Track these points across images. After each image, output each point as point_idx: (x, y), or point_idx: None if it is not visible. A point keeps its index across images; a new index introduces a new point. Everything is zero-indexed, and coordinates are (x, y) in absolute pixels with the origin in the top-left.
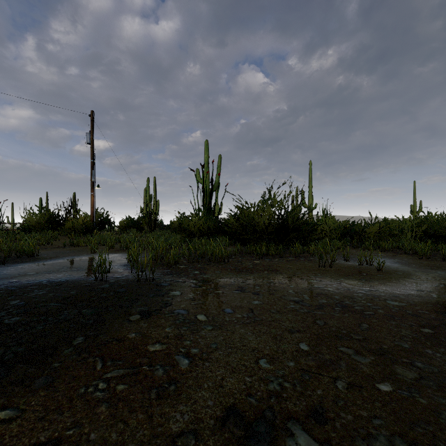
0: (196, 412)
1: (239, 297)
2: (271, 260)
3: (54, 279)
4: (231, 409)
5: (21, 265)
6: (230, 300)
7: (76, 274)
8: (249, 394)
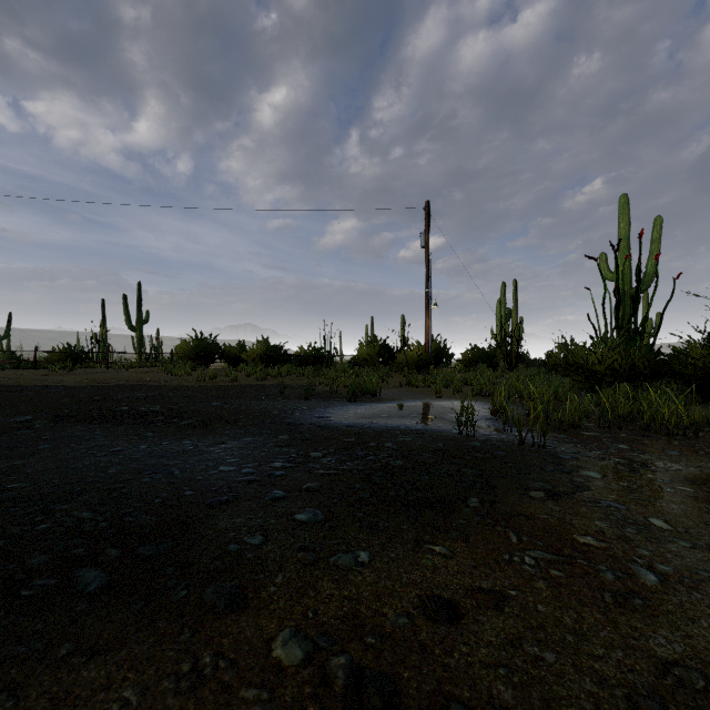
0: (694, 649)
1: None
2: None
3: (410, 425)
4: None
5: (370, 405)
6: None
7: (430, 422)
8: None
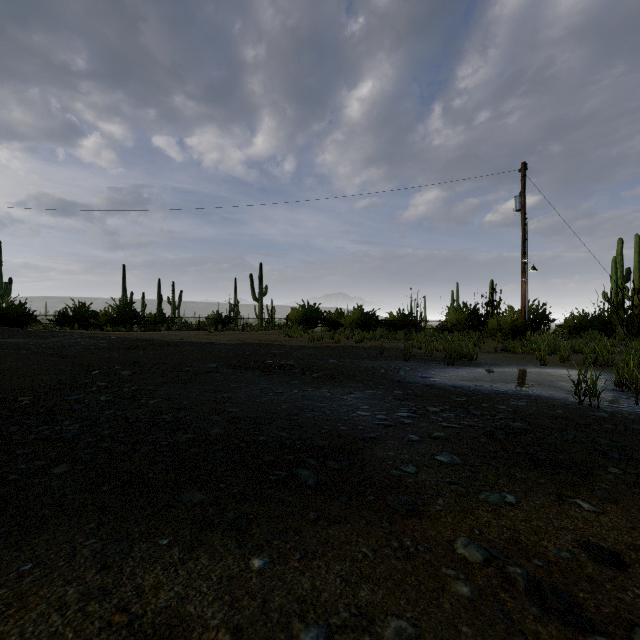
0: None
1: None
2: None
3: (518, 390)
4: None
5: (468, 369)
6: None
7: (540, 389)
8: None
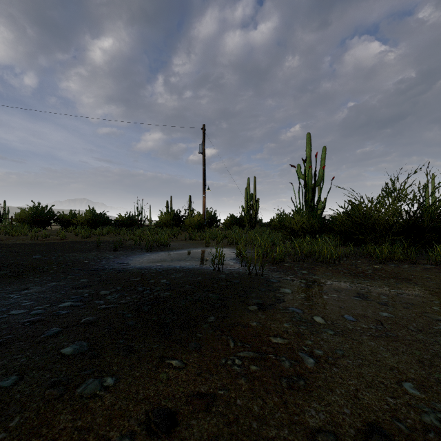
0: (331, 414)
1: (360, 304)
2: (397, 266)
3: (184, 266)
4: (374, 426)
5: (160, 253)
6: (349, 307)
7: (198, 263)
8: (396, 418)
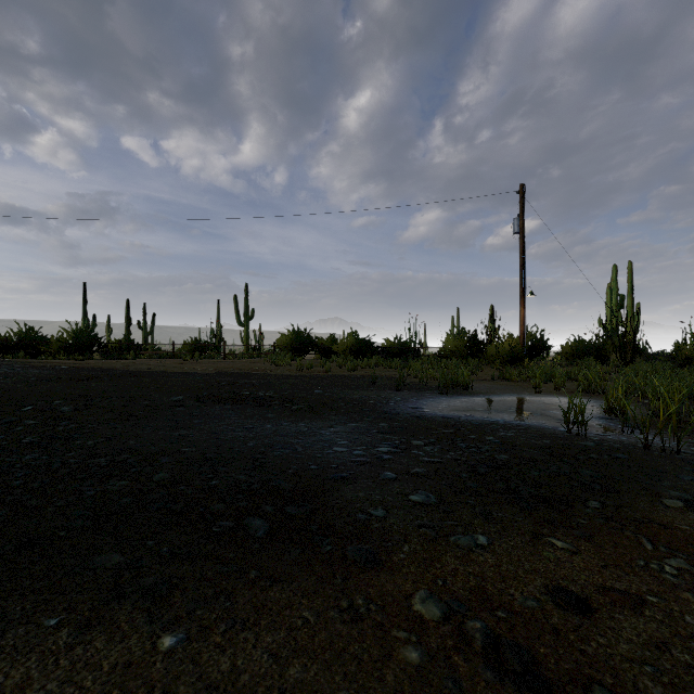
0: None
1: None
2: None
3: (509, 420)
4: None
5: (462, 398)
6: None
7: (532, 419)
8: None
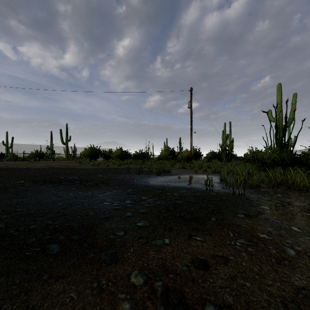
0: None
1: None
2: None
3: (184, 185)
4: None
5: (166, 177)
6: None
7: (193, 184)
8: None
